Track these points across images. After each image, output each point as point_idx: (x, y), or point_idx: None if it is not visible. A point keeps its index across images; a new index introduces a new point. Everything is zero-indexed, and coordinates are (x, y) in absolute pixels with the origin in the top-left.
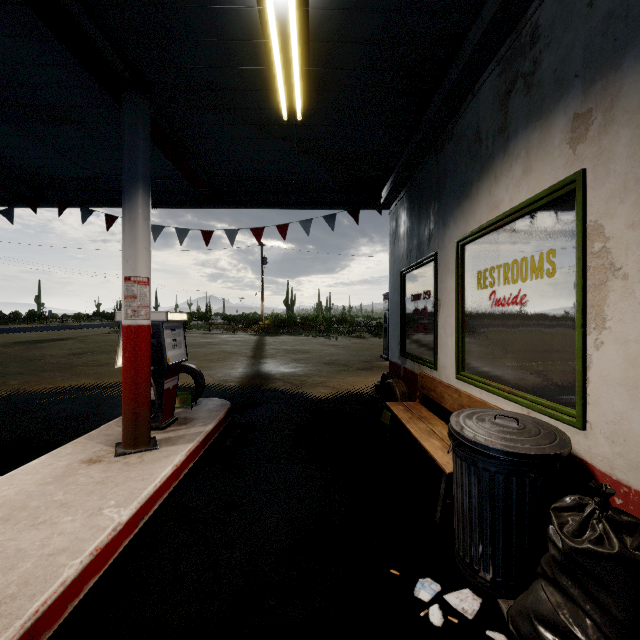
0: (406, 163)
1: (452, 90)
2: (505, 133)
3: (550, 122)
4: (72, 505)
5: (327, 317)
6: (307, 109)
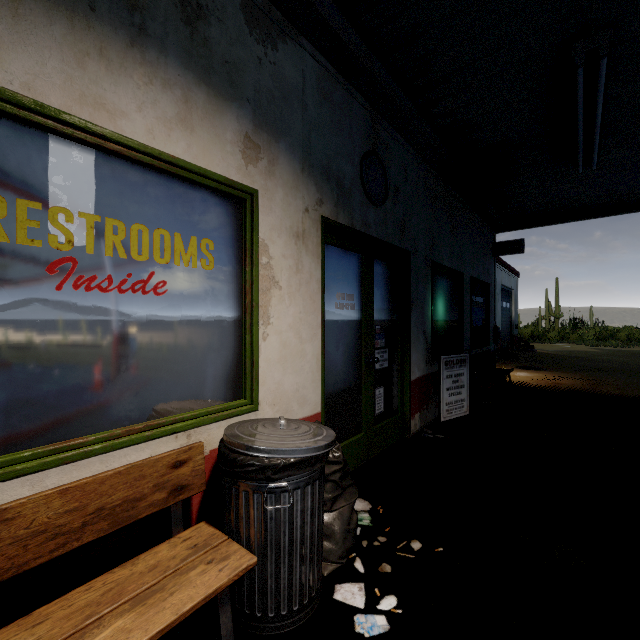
0: None
1: None
2: (136, 13)
3: (222, 107)
4: None
5: None
6: None
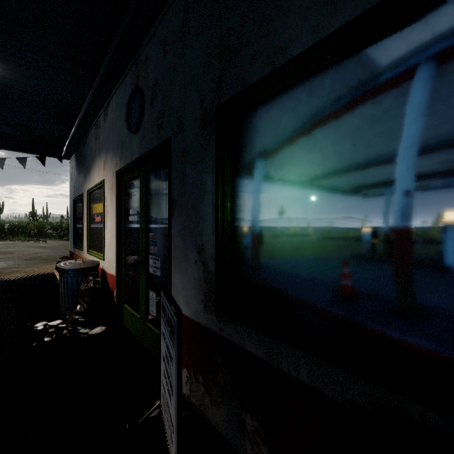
0: (70, 142)
1: (80, 124)
2: (96, 154)
3: (102, 159)
4: None
5: (41, 224)
6: None
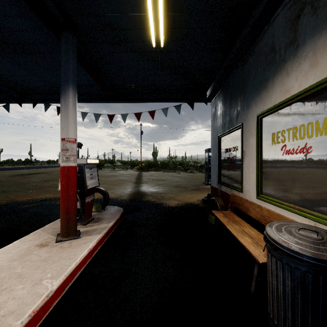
0: (223, 73)
1: (256, 22)
2: (295, 43)
3: None
4: (25, 276)
5: (174, 162)
6: (166, 41)
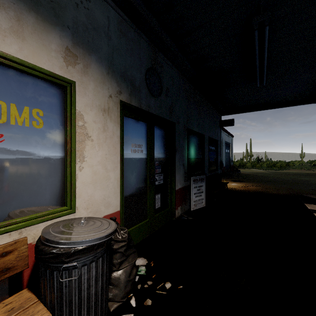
0: None
1: None
2: None
3: (48, 28)
4: None
5: None
6: None
